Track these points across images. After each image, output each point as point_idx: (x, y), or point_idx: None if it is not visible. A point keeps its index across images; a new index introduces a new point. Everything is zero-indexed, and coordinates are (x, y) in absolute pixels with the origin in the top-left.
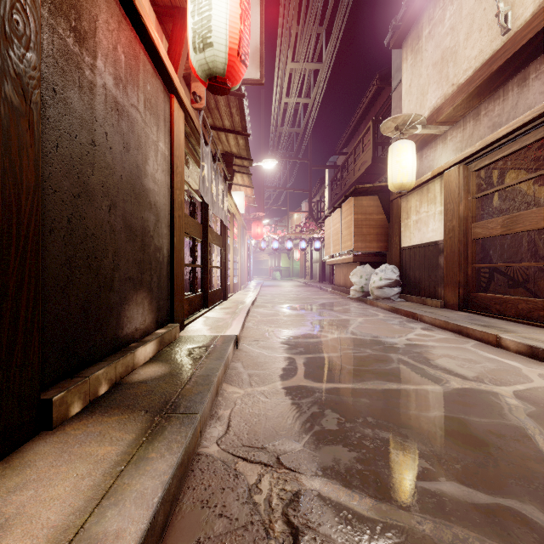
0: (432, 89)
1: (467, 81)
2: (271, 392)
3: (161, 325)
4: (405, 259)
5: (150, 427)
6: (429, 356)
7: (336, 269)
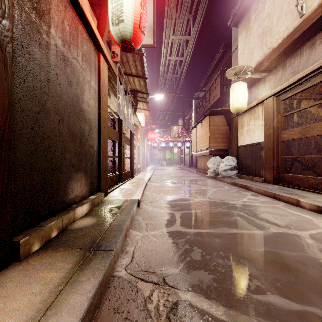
0: (256, 51)
1: (278, 45)
2: (159, 235)
3: (93, 193)
4: (240, 153)
5: (82, 259)
6: (256, 212)
7: (199, 159)
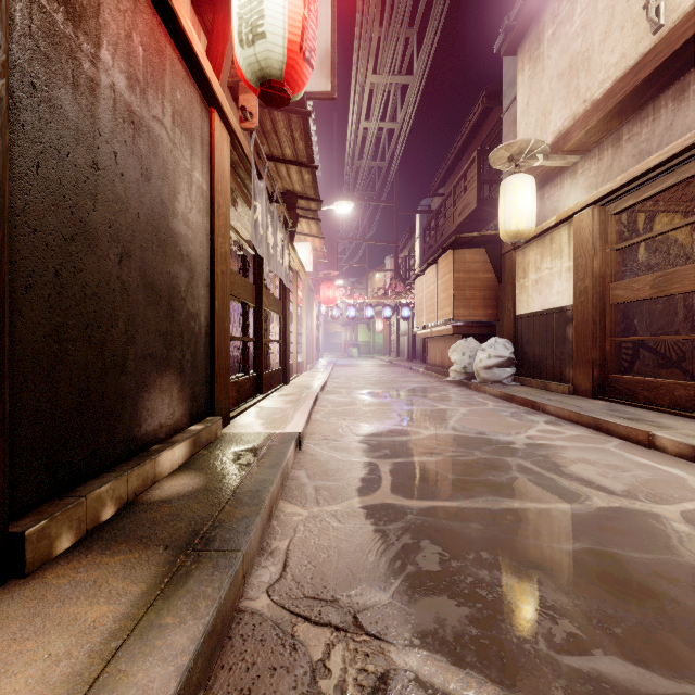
0: (557, 108)
1: (605, 95)
2: (346, 513)
3: (197, 420)
4: (521, 331)
5: (170, 572)
6: (559, 461)
7: (430, 344)
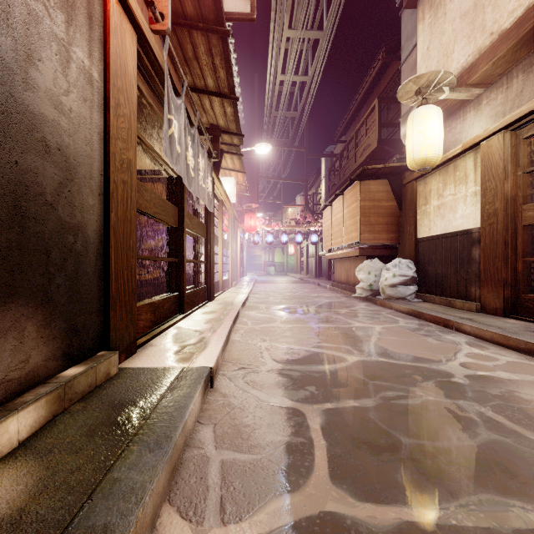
0: (460, 46)
1: (517, 22)
2: None
3: (81, 358)
4: (423, 252)
5: None
6: (526, 407)
7: (336, 264)
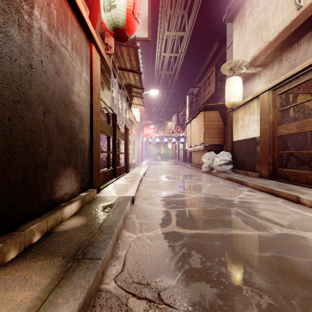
0: (252, 46)
1: (274, 39)
2: (154, 236)
3: (84, 190)
4: (235, 148)
5: (63, 271)
6: (255, 210)
7: (193, 154)
